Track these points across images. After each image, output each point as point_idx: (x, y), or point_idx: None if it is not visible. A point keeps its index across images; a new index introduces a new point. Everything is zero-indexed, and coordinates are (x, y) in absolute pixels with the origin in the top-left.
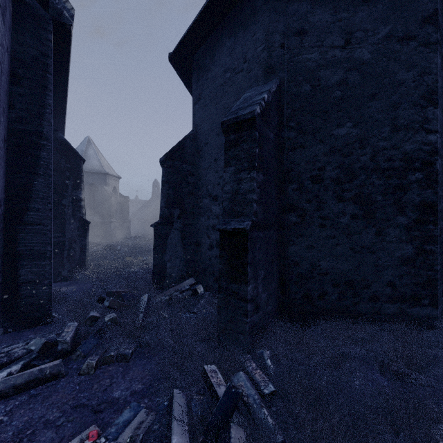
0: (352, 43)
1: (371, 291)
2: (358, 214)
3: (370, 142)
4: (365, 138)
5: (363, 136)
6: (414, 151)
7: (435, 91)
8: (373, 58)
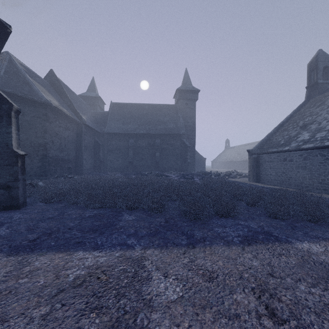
0: (24, 115)
1: (30, 174)
2: (26, 156)
3: (30, 139)
4: (28, 138)
5: (28, 138)
6: (41, 143)
7: (46, 130)
8: (30, 120)
